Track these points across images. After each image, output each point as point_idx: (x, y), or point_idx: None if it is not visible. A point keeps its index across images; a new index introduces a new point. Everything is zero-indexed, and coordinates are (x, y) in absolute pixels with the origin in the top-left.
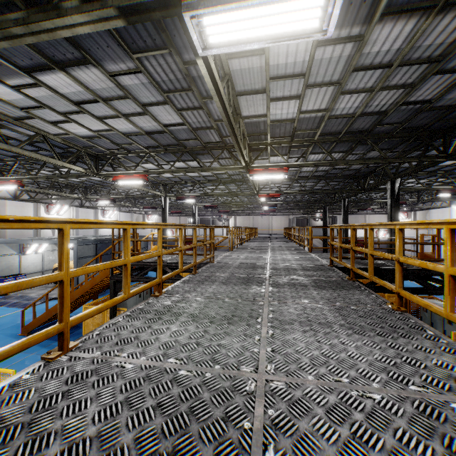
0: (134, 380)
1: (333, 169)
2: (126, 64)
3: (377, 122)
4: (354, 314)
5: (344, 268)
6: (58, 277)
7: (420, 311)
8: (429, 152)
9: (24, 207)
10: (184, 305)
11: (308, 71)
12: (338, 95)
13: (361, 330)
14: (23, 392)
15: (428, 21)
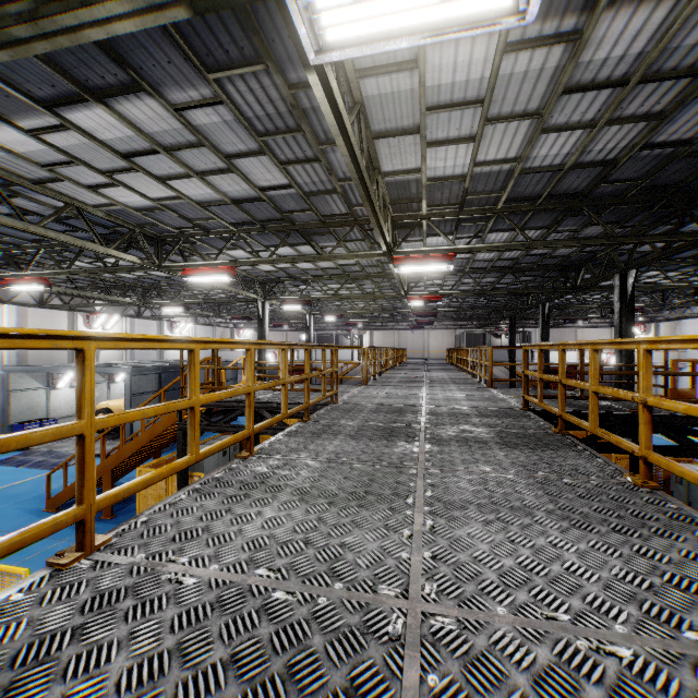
0: (195, 608)
1: (525, 255)
2: (199, 90)
3: (599, 179)
4: (569, 493)
5: (546, 413)
6: (74, 429)
7: (668, 482)
8: (684, 227)
9: (54, 318)
10: (288, 473)
11: (489, 95)
12: (536, 134)
13: (584, 522)
14: (8, 627)
15: (693, 3)
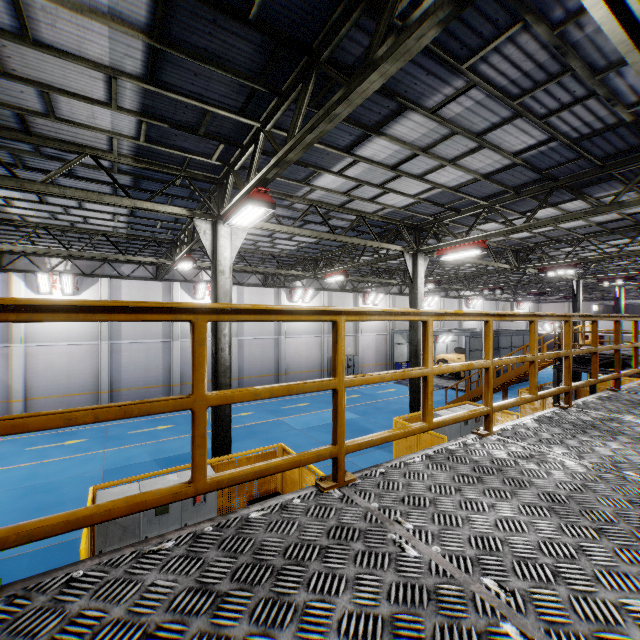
0: None
1: None
2: (617, 190)
3: None
4: None
5: None
6: None
7: None
8: None
9: (405, 301)
10: None
11: None
12: None
13: None
14: None
15: None
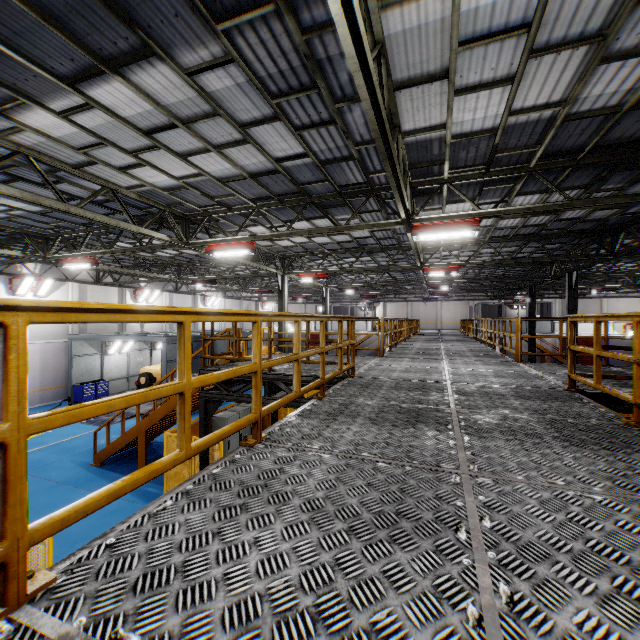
0: None
1: (554, 221)
2: (209, 49)
3: None
4: None
5: (598, 395)
6: None
7: None
8: None
9: (107, 293)
10: (298, 472)
11: (539, 16)
12: (593, 65)
13: None
14: None
15: None
